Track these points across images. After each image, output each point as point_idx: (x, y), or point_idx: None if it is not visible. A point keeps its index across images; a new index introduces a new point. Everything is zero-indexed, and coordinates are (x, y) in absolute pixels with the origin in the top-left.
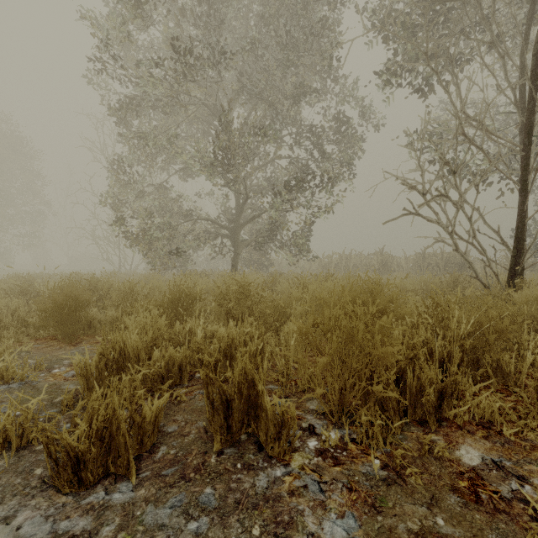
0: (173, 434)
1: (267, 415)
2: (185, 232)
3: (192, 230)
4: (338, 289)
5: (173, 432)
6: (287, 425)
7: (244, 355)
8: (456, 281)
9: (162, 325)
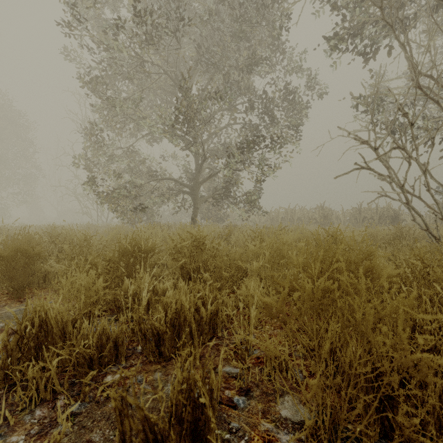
0: None
1: None
2: (150, 189)
3: (157, 188)
4: (300, 244)
5: None
6: None
7: (194, 329)
8: (400, 233)
9: (99, 288)
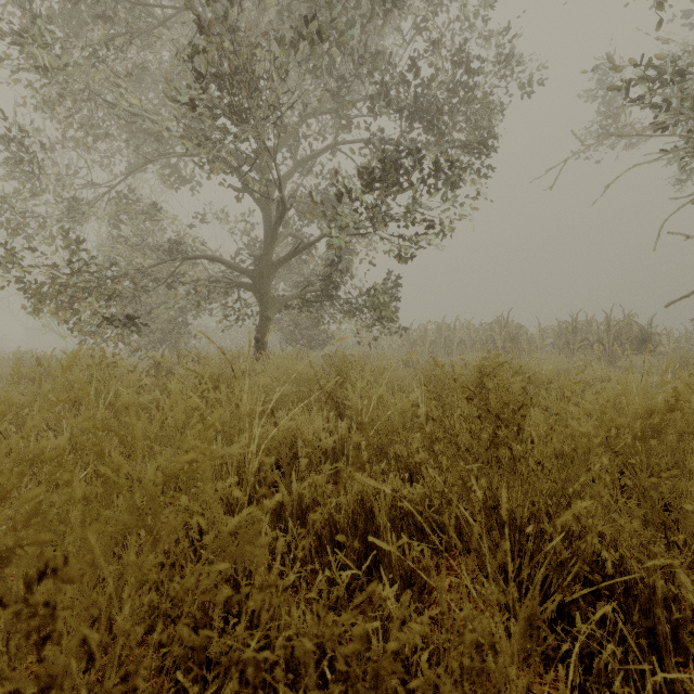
0: None
1: None
2: (164, 276)
3: (181, 275)
4: None
5: None
6: None
7: None
8: None
9: None
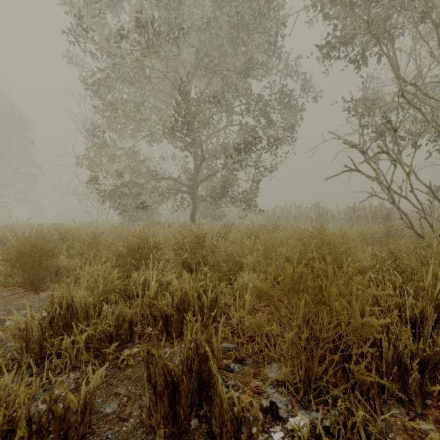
0: (110, 417)
1: (222, 404)
2: (150, 188)
3: (156, 187)
4: (290, 240)
5: (111, 414)
6: (247, 424)
7: (197, 311)
8: (389, 231)
9: (115, 278)
